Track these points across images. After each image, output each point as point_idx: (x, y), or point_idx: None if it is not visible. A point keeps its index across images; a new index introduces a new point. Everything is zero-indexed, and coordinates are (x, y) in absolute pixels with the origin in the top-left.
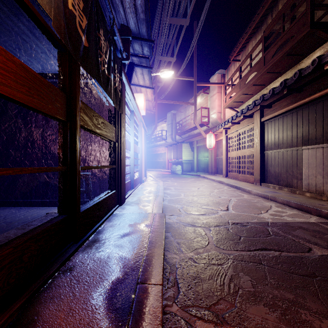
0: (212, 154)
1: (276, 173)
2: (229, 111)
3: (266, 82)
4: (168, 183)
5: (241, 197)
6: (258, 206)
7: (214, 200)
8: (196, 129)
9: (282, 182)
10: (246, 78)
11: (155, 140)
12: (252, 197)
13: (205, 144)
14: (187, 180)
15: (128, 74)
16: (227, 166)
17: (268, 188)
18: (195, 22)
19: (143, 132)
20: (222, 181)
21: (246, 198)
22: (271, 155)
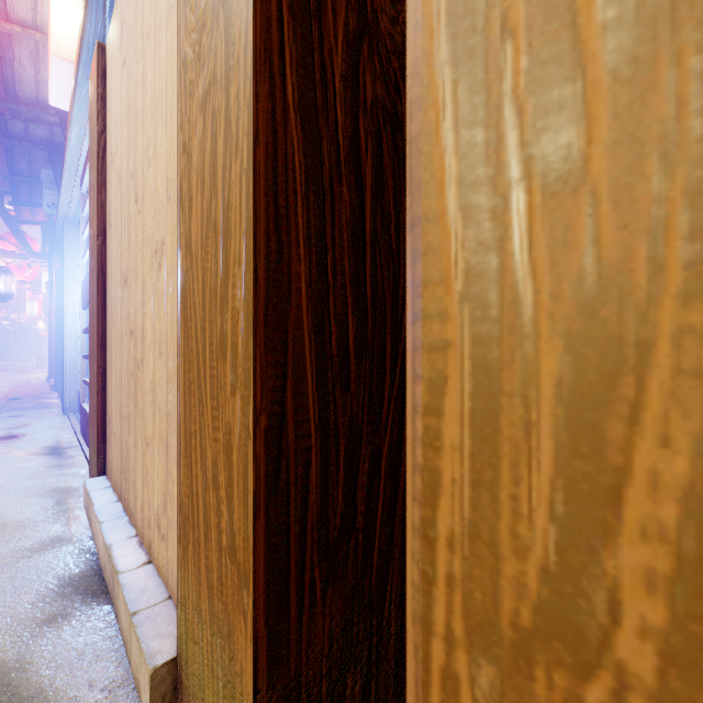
0: None
1: None
2: None
3: None
4: None
5: None
6: None
7: None
8: None
9: None
10: None
11: None
12: None
13: None
14: None
15: None
16: None
17: None
18: None
19: None
20: None
21: None
22: None
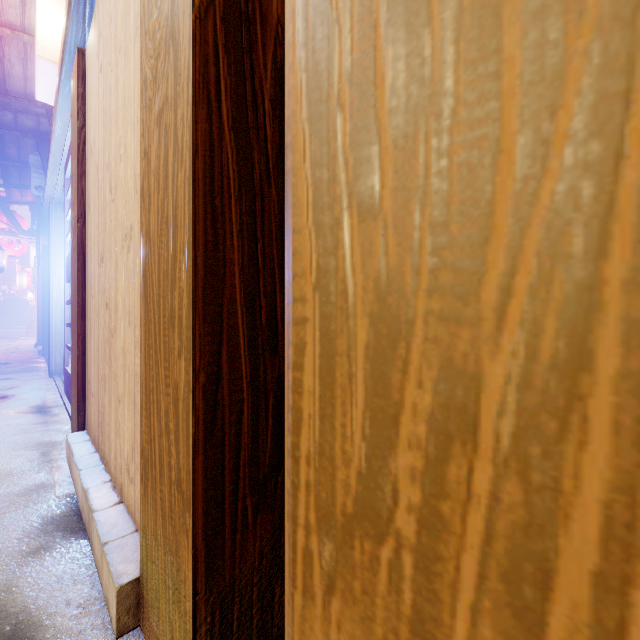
0: None
1: None
2: None
3: None
4: None
5: None
6: None
7: None
8: None
9: None
10: None
11: None
12: None
13: None
14: None
15: None
16: None
17: None
18: None
19: None
20: None
21: None
22: None
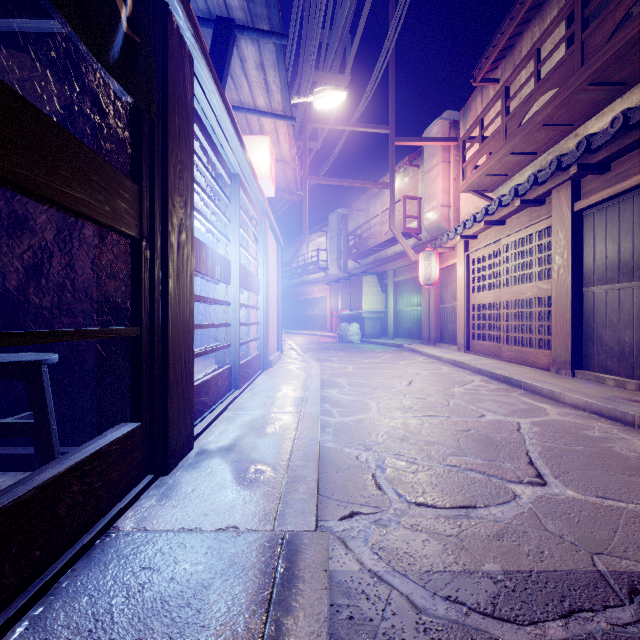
0: (431, 298)
1: (624, 346)
2: (469, 203)
3: (578, 117)
4: (332, 366)
5: (544, 416)
6: (630, 461)
7: (472, 429)
8: (390, 246)
9: None
10: (523, 110)
11: (303, 270)
12: (574, 414)
13: (414, 277)
14: (376, 358)
15: (215, 54)
16: (468, 325)
17: (602, 385)
18: (392, 3)
19: (273, 246)
20: (463, 361)
21: (562, 421)
22: (608, 298)
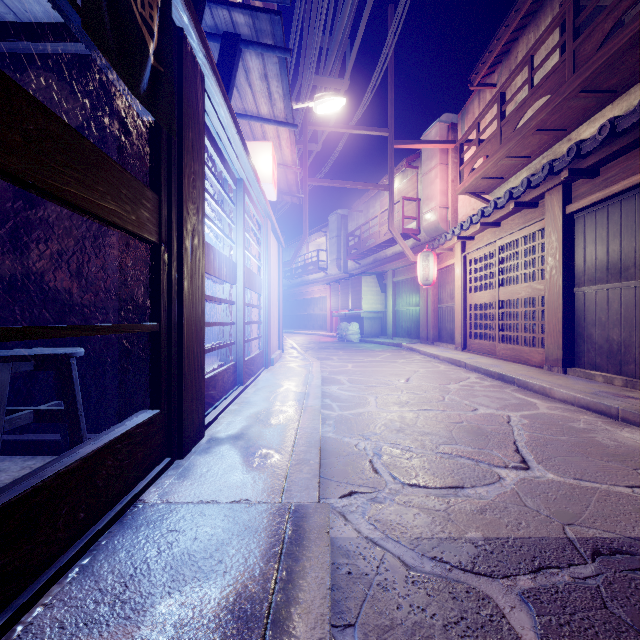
0: (429, 298)
1: (613, 343)
2: (466, 204)
3: (571, 123)
4: (332, 364)
5: (533, 410)
6: (609, 449)
7: (465, 422)
8: (390, 247)
9: (634, 367)
10: (518, 115)
11: (303, 270)
12: (563, 408)
13: (412, 278)
14: (375, 357)
15: (222, 67)
16: (466, 324)
17: (591, 382)
18: (391, 8)
19: (275, 247)
20: (460, 360)
21: (550, 414)
22: (597, 297)
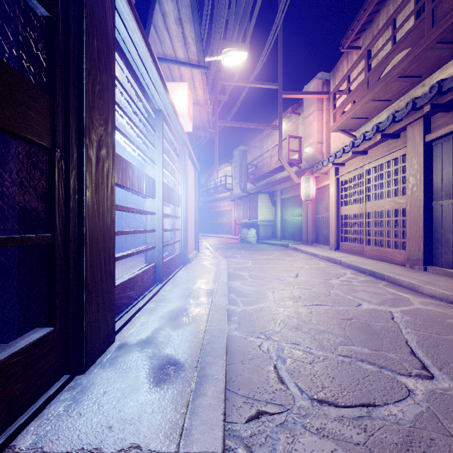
0: (309, 211)
1: None
2: (337, 140)
3: (426, 71)
4: (236, 261)
5: (410, 305)
6: None
7: (354, 318)
8: (278, 173)
9: None
10: (382, 66)
11: (215, 191)
12: (434, 303)
13: (296, 195)
14: (269, 255)
15: (140, 5)
16: (338, 230)
17: (451, 279)
18: None
19: (192, 170)
20: (336, 258)
21: (426, 310)
22: None
